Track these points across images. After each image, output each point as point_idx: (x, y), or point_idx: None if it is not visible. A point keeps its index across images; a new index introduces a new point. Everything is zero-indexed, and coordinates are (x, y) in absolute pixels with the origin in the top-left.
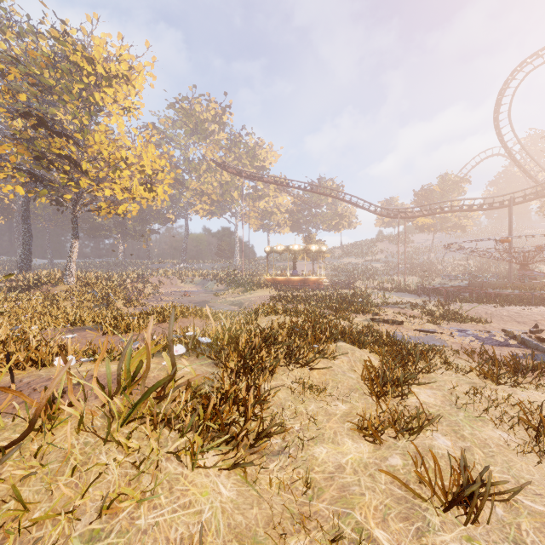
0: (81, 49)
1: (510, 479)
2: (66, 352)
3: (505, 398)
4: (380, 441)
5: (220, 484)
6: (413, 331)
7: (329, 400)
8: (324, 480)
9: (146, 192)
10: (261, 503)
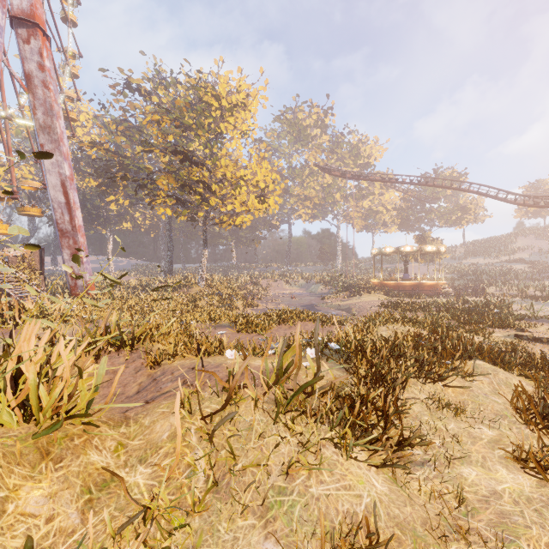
0: (211, 90)
1: None
2: (223, 346)
3: None
4: (545, 478)
5: (372, 478)
6: None
7: (471, 422)
8: (477, 501)
9: (260, 204)
10: (413, 505)
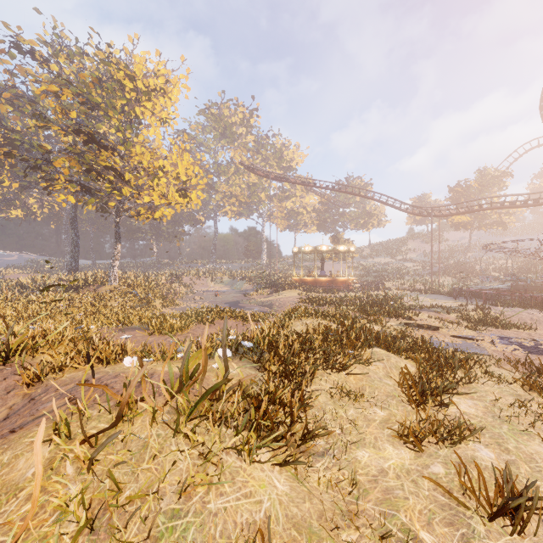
0: (124, 68)
1: None
2: (126, 352)
3: None
4: (421, 449)
5: (274, 479)
6: (450, 337)
7: (367, 406)
8: (368, 482)
9: (181, 198)
10: (312, 499)
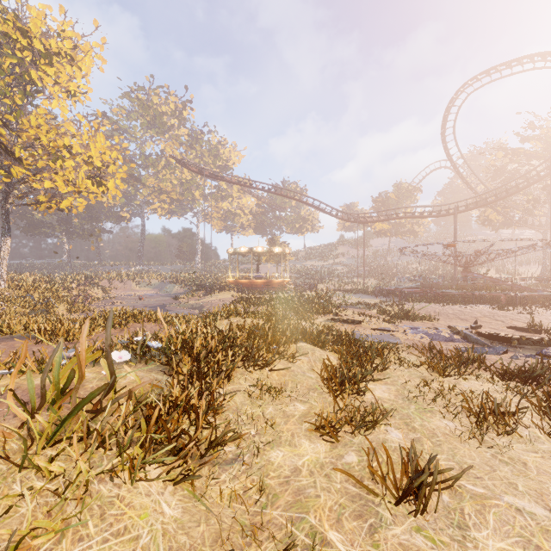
0: (13, 19)
1: (455, 465)
2: None
3: (450, 389)
4: (336, 439)
5: (163, 503)
6: (370, 330)
7: (288, 402)
8: (279, 486)
9: (95, 186)
10: (210, 519)
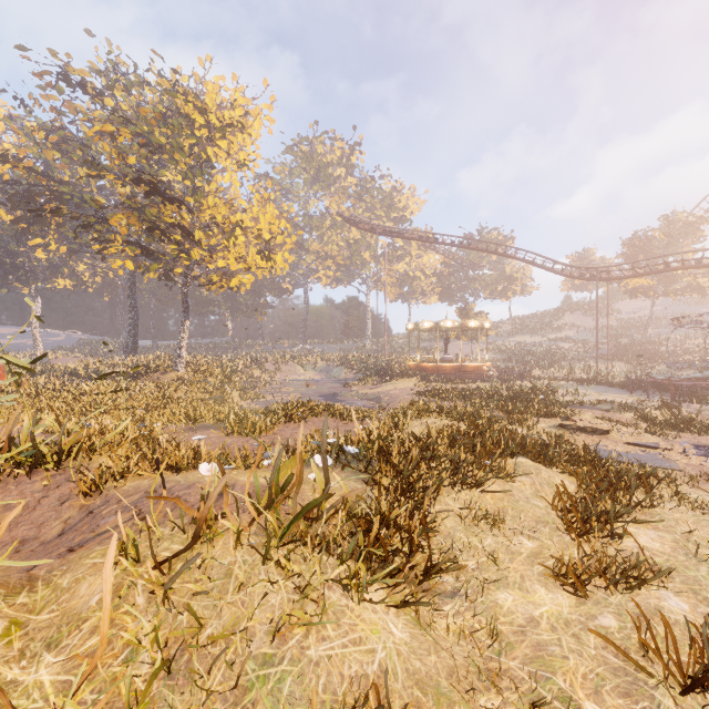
0: (193, 99)
1: None
2: (200, 457)
3: None
4: (584, 594)
5: (390, 623)
6: (624, 445)
7: (510, 534)
8: (512, 634)
9: (263, 261)
10: (439, 651)
